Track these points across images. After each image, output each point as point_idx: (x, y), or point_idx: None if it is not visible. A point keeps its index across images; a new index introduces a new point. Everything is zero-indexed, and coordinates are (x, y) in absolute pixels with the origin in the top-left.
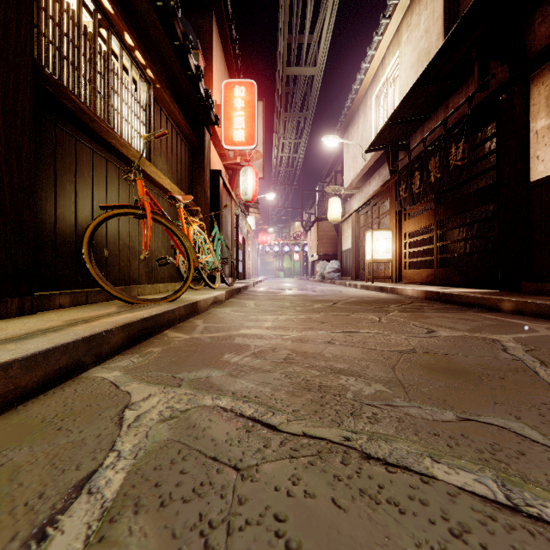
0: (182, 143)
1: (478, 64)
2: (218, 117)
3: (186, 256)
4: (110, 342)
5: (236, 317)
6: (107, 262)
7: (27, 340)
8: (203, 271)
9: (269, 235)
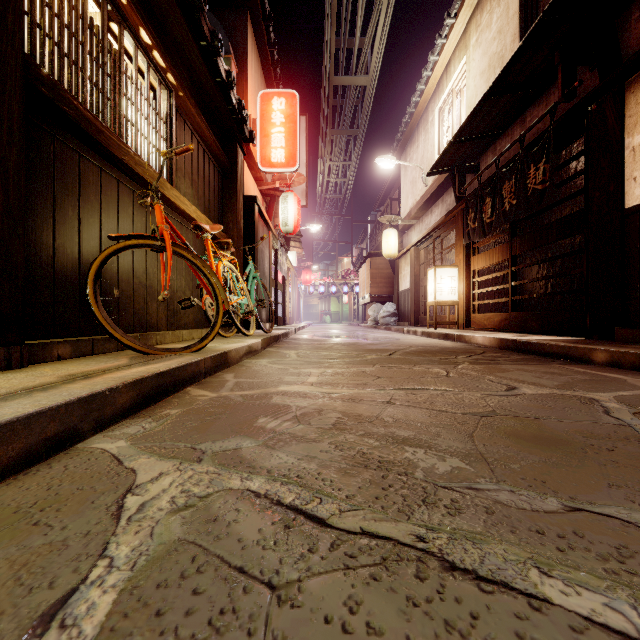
0: (210, 164)
1: (562, 68)
2: (253, 133)
3: (214, 297)
4: (115, 403)
5: (274, 370)
6: (119, 304)
7: (5, 402)
8: (235, 316)
9: (313, 274)
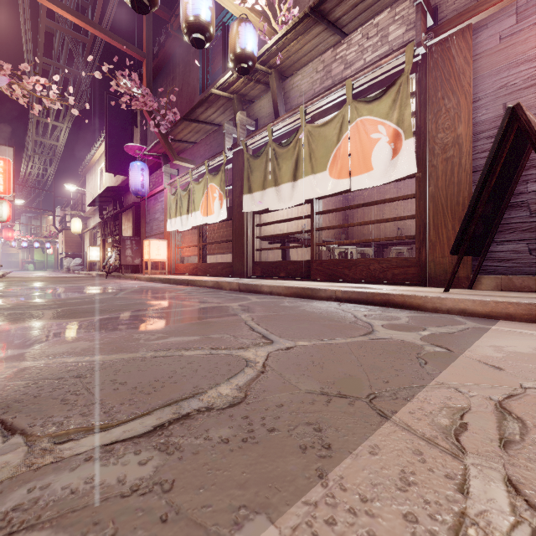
0: None
1: (113, 201)
2: None
3: None
4: None
5: (15, 279)
6: None
7: None
8: None
9: (16, 232)
